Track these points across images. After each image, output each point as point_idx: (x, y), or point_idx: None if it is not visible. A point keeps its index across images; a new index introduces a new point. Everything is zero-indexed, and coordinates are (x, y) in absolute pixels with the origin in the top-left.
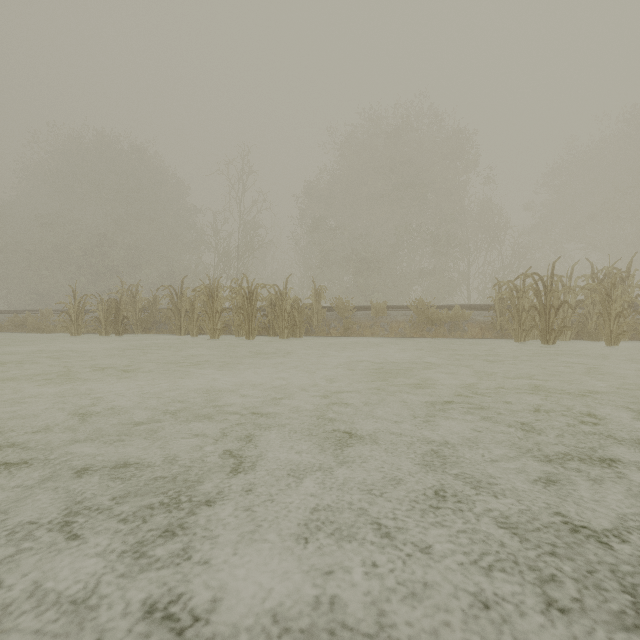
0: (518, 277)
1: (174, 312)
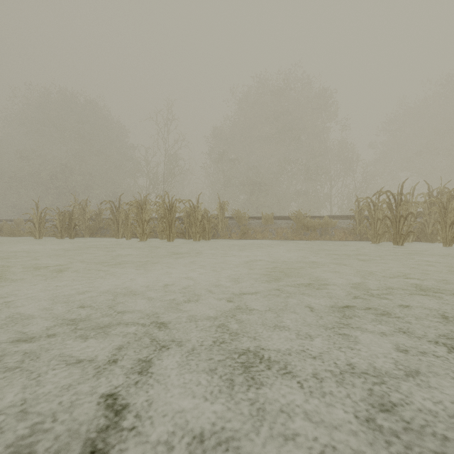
0: (375, 194)
1: (113, 221)
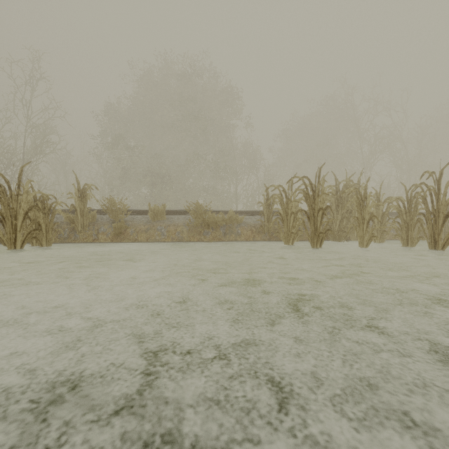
0: (290, 179)
1: None
